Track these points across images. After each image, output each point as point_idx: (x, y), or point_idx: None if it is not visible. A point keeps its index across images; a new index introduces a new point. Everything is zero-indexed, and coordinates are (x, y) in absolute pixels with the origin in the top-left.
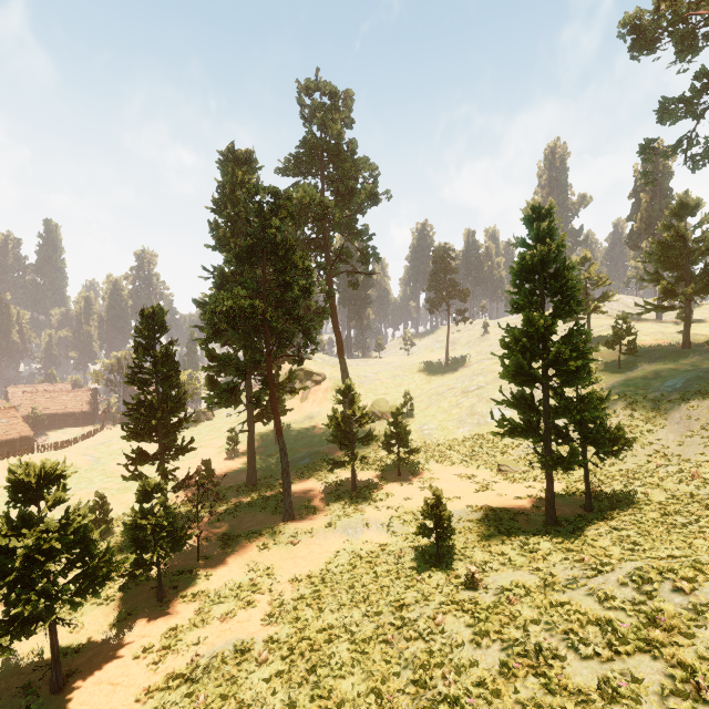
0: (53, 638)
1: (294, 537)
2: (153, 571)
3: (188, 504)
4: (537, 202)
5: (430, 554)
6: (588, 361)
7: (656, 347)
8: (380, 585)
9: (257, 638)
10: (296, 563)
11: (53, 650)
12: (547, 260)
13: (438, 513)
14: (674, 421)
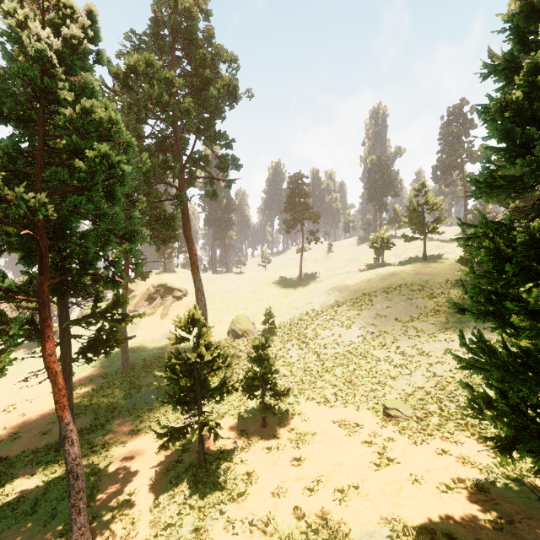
0: None
1: None
2: None
3: None
4: None
5: None
6: None
7: None
8: None
9: None
10: None
11: None
12: None
13: None
14: None
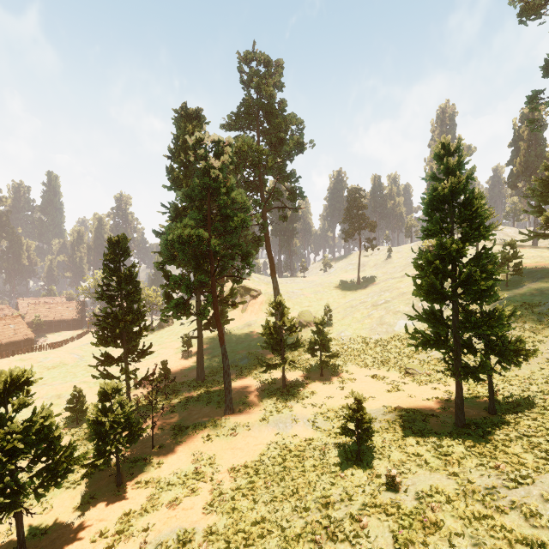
0: (19, 526)
1: (233, 430)
2: (114, 457)
3: (149, 397)
4: (448, 139)
5: (351, 451)
6: (496, 281)
7: (537, 268)
8: (307, 479)
9: (198, 528)
10: (234, 453)
11: (19, 536)
12: (457, 191)
13: (359, 417)
14: None
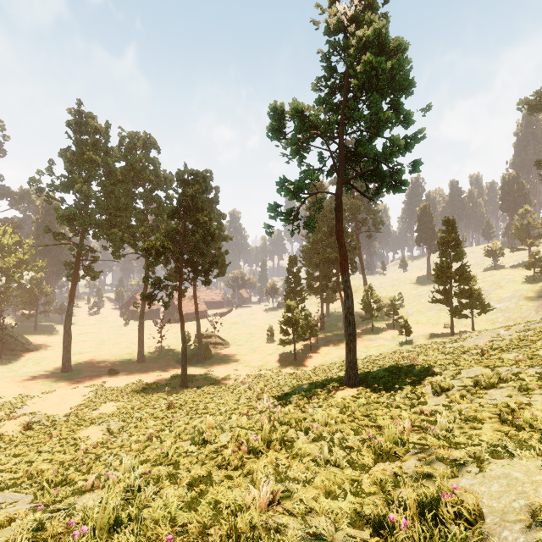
0: (295, 346)
1: None
2: (303, 345)
3: None
4: (447, 218)
5: (403, 342)
6: (465, 276)
7: None
8: (385, 348)
9: None
10: None
11: (295, 349)
12: (450, 240)
13: (405, 326)
14: (537, 306)
